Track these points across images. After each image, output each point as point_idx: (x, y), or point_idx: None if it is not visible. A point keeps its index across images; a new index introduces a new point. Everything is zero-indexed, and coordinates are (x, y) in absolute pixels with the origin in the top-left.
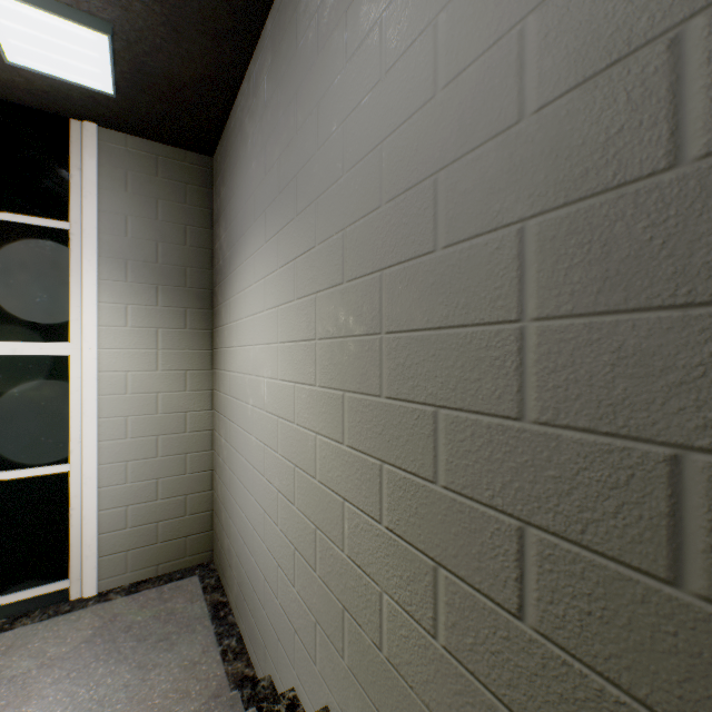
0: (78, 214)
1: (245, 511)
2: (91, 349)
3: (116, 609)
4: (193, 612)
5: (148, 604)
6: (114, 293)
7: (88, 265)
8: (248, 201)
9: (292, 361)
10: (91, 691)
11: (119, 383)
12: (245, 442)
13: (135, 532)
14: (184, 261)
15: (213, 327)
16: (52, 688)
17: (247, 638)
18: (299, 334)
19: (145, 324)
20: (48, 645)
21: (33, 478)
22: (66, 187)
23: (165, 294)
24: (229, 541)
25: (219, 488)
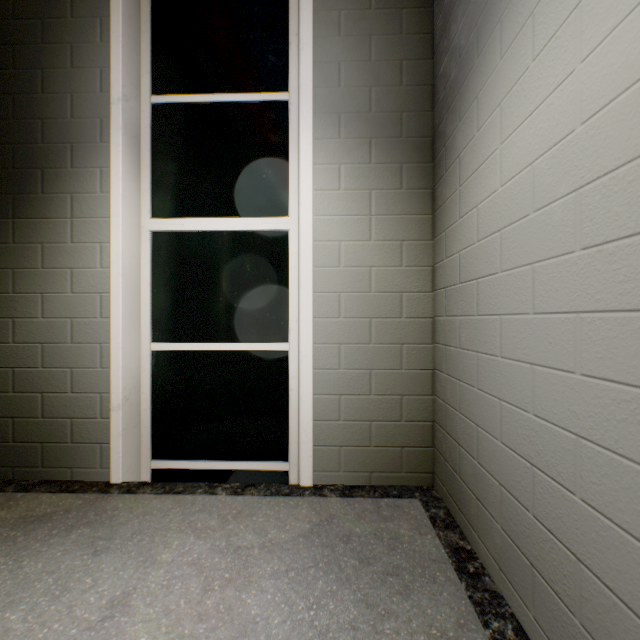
0: (295, 82)
1: (534, 407)
2: (307, 216)
3: (331, 508)
4: (424, 548)
5: (365, 516)
6: (327, 153)
7: (304, 124)
8: None
9: None
10: (310, 611)
11: (332, 254)
12: (534, 282)
13: (347, 427)
14: (398, 106)
15: (432, 186)
16: (270, 581)
17: None
18: None
19: (357, 186)
20: (269, 525)
21: (260, 353)
22: (285, 59)
23: (378, 148)
24: (476, 461)
25: (448, 390)
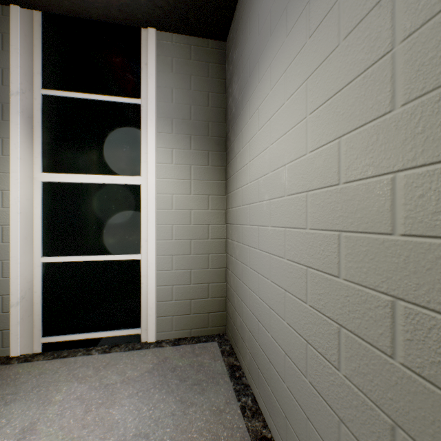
0: (145, 93)
1: (259, 293)
2: (152, 178)
3: (166, 353)
4: (215, 368)
5: (185, 355)
6: (164, 141)
7: (150, 122)
8: (263, 27)
9: (333, 116)
10: (150, 410)
11: (168, 202)
12: (259, 235)
13: (177, 304)
14: (207, 118)
15: (225, 165)
16: (127, 400)
17: (261, 401)
18: (350, 73)
19: (183, 162)
20: (127, 368)
21: (122, 261)
22: (138, 77)
23: (195, 141)
24: (241, 319)
25: (231, 280)
